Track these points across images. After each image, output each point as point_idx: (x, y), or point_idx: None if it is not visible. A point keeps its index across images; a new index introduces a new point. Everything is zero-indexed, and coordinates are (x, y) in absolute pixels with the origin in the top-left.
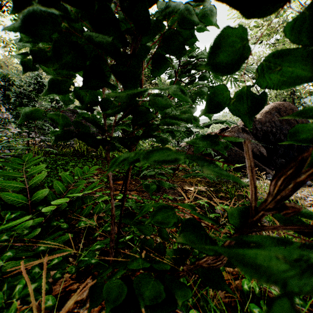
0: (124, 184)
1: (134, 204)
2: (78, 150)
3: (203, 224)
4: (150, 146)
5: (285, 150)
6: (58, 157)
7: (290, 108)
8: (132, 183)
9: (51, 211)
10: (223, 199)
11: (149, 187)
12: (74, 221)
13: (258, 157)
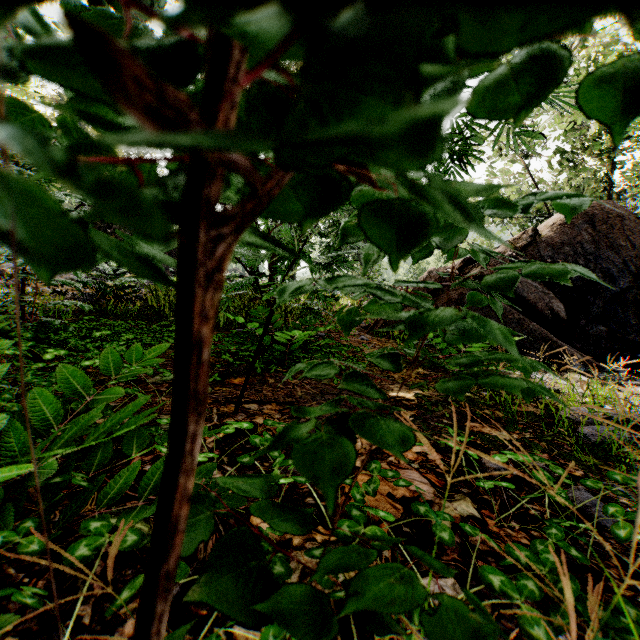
0: (248, 384)
1: (261, 482)
2: (152, 306)
3: (463, 509)
4: (312, 294)
5: (607, 307)
6: (103, 320)
7: (616, 213)
8: (267, 382)
9: (1, 488)
10: (491, 425)
11: (320, 455)
12: (91, 506)
13: (548, 321)
